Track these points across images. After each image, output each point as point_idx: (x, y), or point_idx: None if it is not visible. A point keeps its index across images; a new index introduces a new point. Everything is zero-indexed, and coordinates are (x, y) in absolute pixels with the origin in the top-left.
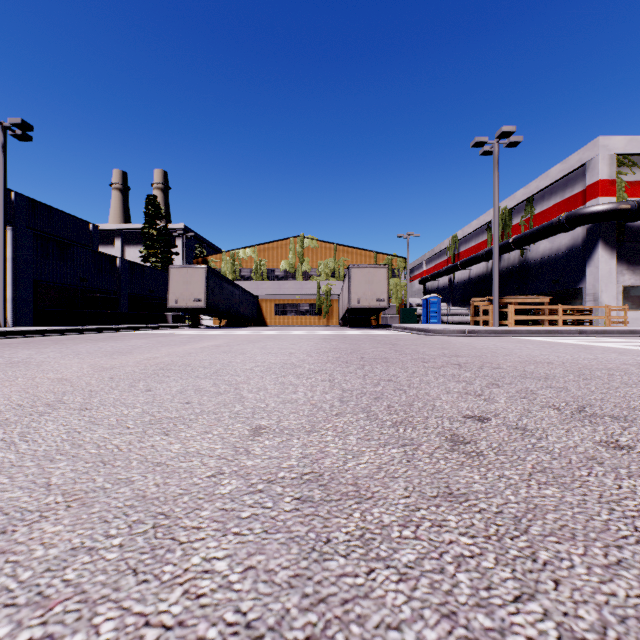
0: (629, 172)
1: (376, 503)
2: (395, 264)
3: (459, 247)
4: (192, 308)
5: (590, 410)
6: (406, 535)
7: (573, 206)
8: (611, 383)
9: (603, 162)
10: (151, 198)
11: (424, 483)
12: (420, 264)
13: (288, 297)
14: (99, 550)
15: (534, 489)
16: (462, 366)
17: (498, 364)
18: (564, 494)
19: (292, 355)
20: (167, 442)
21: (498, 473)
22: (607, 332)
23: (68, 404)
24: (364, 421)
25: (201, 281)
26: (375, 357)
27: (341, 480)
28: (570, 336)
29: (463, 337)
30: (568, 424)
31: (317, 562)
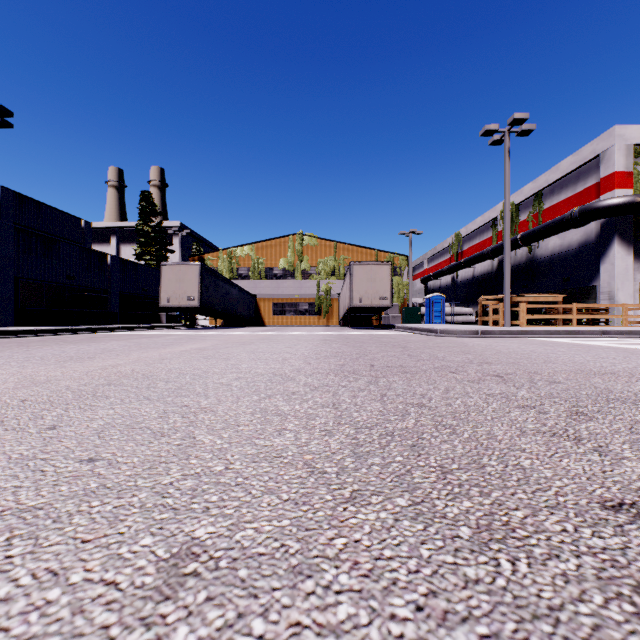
0: None
1: None
2: (397, 262)
3: (462, 245)
4: (185, 307)
5: None
6: None
7: (586, 200)
8: None
9: (619, 153)
10: (145, 194)
11: None
12: (422, 263)
13: (287, 296)
14: None
15: None
16: (506, 379)
17: (550, 375)
18: None
19: (286, 362)
20: None
21: None
22: (633, 333)
23: None
24: (411, 523)
25: (195, 279)
26: (388, 365)
27: None
28: (593, 337)
29: (477, 338)
30: None
31: None
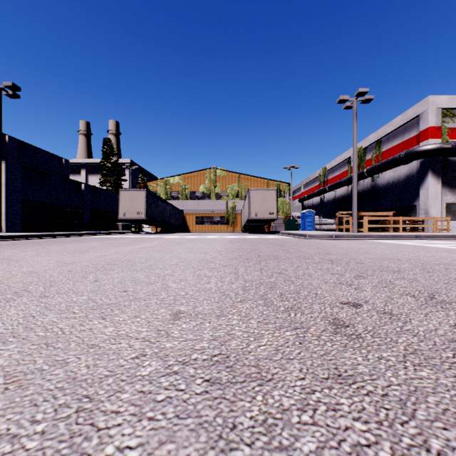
0: (450, 121)
1: (276, 385)
2: (282, 188)
3: (327, 176)
4: (136, 219)
5: (439, 297)
6: (305, 420)
7: (410, 146)
8: (449, 275)
9: (432, 114)
10: (107, 140)
11: (316, 365)
12: (299, 188)
13: (205, 211)
14: (21, 438)
15: (411, 371)
16: (334, 262)
17: (360, 260)
18: (438, 376)
19: (207, 253)
20: (103, 325)
21: (377, 355)
22: (436, 236)
23: (31, 292)
24: (262, 307)
25: (142, 200)
26: (268, 255)
27: (245, 362)
28: (409, 239)
29: (331, 240)
30: (425, 309)
31: (223, 452)
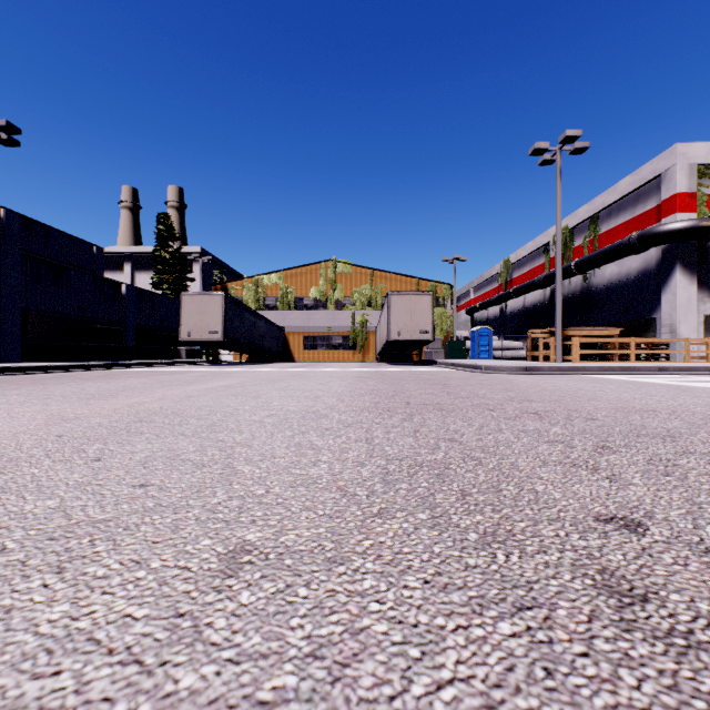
0: None
1: None
2: (440, 292)
3: (512, 272)
4: (208, 341)
5: None
6: None
7: (645, 224)
8: None
9: (681, 173)
10: (163, 217)
11: None
12: (467, 292)
13: (318, 329)
14: None
15: None
16: (543, 416)
17: (589, 413)
18: None
19: (318, 399)
20: (46, 596)
21: None
22: (693, 369)
23: None
24: (429, 531)
25: (218, 310)
26: (424, 402)
27: None
28: (650, 374)
29: (524, 375)
30: None
31: None
